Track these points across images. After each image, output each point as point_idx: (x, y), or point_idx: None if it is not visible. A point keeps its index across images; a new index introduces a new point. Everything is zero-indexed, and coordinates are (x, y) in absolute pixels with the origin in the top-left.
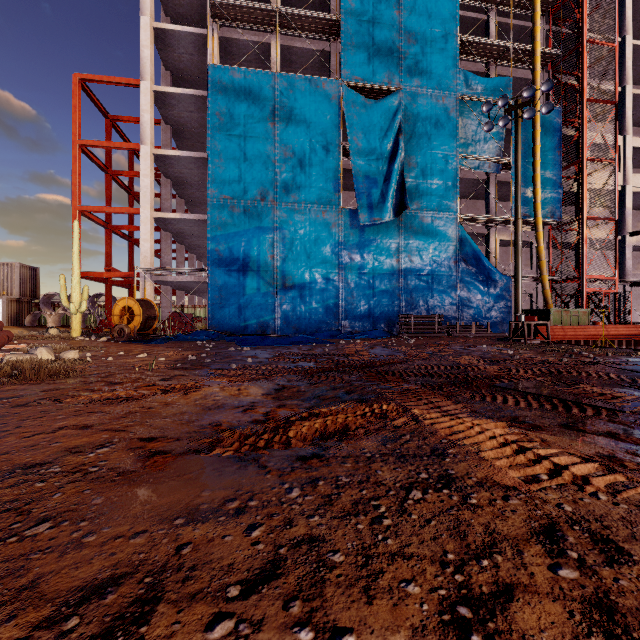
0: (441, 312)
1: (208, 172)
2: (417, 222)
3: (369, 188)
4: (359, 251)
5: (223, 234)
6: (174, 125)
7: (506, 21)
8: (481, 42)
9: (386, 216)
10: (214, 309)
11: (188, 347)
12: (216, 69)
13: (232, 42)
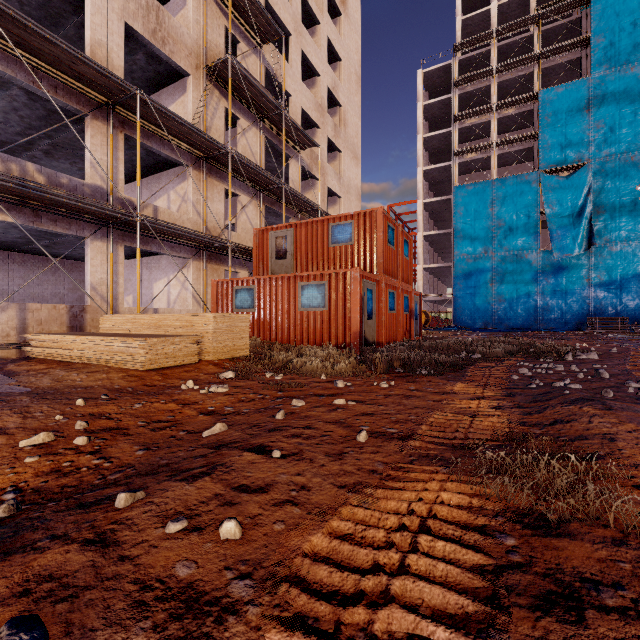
0: (630, 315)
1: (453, 243)
2: (605, 252)
3: (561, 235)
4: (554, 276)
5: (462, 275)
6: (430, 211)
7: None
8: None
9: (575, 252)
10: (457, 315)
11: (451, 331)
12: (458, 188)
13: (466, 162)
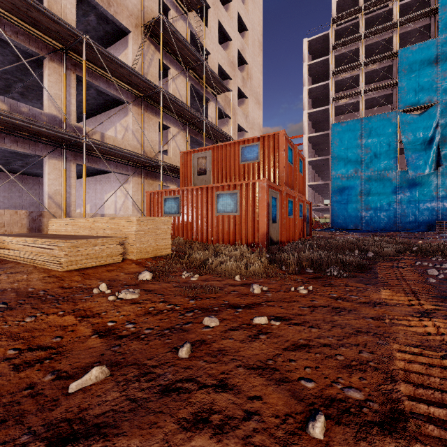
0: None
1: (331, 166)
2: None
3: (415, 159)
4: (409, 190)
5: (337, 189)
6: (313, 143)
7: None
8: None
9: (426, 171)
10: (333, 219)
11: (331, 232)
12: (334, 125)
13: (340, 106)
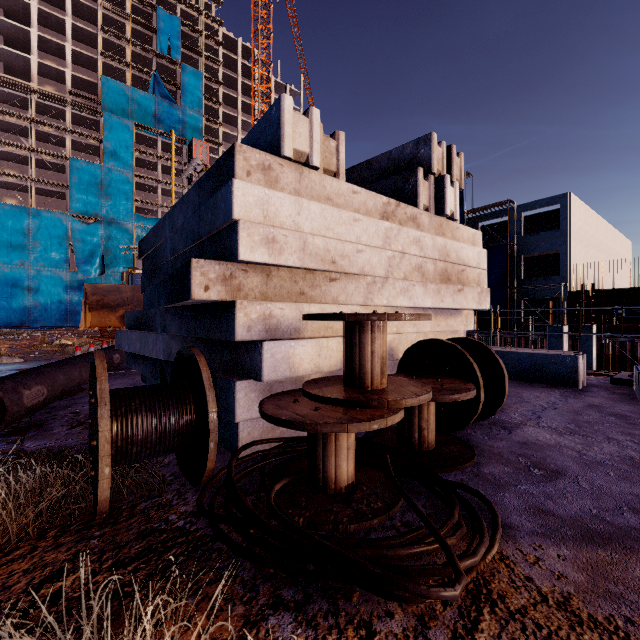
0: None
1: None
2: (112, 278)
3: (84, 263)
4: (80, 290)
5: None
6: None
7: (168, 188)
8: (148, 202)
9: (94, 275)
10: None
11: None
12: None
13: (4, 181)
